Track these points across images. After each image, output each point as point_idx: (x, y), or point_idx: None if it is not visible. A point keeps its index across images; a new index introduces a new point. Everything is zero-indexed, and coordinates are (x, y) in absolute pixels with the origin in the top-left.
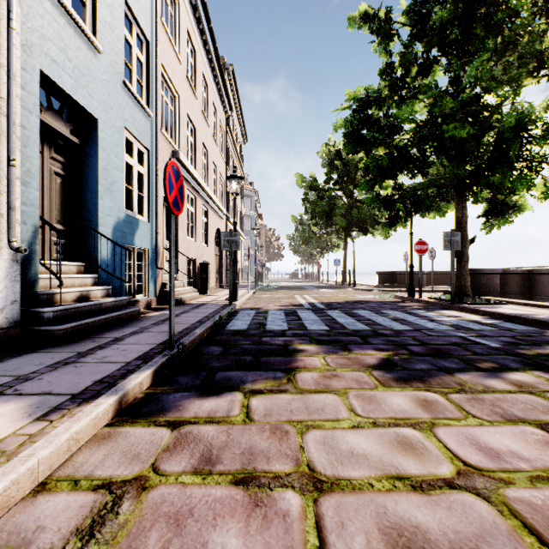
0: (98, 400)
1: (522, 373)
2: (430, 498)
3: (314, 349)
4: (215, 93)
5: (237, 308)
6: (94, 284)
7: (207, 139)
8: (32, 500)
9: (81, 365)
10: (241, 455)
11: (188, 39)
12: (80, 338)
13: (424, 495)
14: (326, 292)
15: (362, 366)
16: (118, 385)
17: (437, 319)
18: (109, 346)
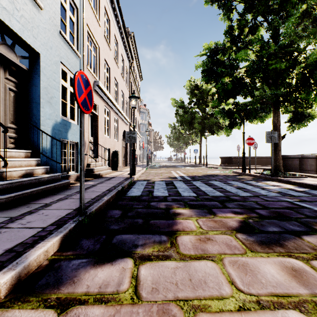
0: None
1: None
2: None
3: (188, 212)
4: (123, 48)
5: (135, 179)
6: (37, 165)
7: (117, 75)
8: None
9: (4, 231)
10: None
11: (105, 13)
12: (19, 204)
13: None
14: (190, 169)
15: (227, 229)
16: (22, 256)
17: (266, 188)
18: (37, 212)
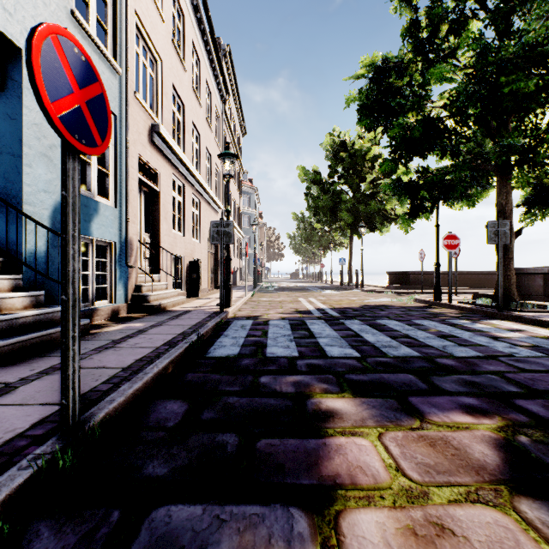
0: None
1: None
2: None
3: (353, 409)
4: (209, 72)
5: (229, 316)
6: (15, 288)
7: (199, 121)
8: None
9: None
10: None
11: None
12: None
13: None
14: (333, 294)
15: (479, 478)
16: None
17: (499, 335)
18: None
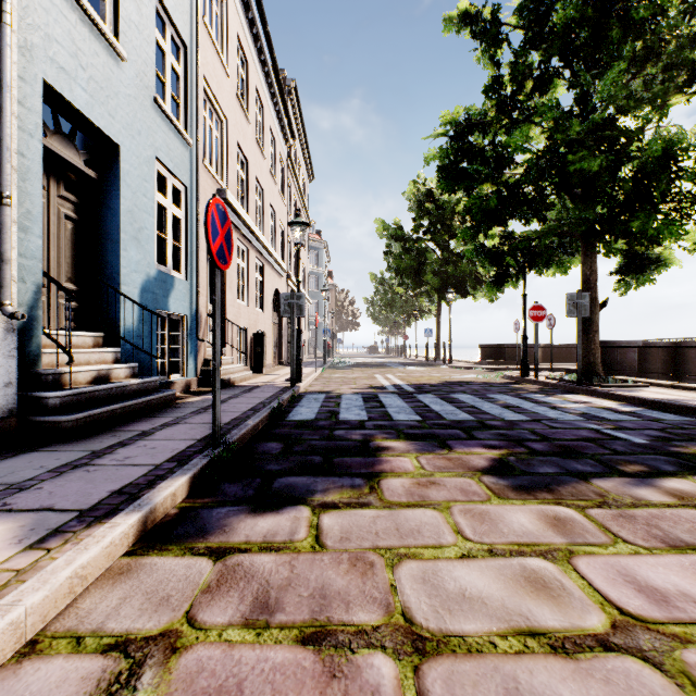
0: (114, 519)
1: (682, 479)
2: (578, 666)
3: (403, 446)
4: (273, 117)
5: (301, 391)
6: (116, 360)
7: (262, 175)
8: (14, 668)
9: (94, 469)
10: (310, 598)
11: (238, 47)
12: (96, 431)
13: (569, 660)
14: (415, 370)
15: (468, 470)
16: (143, 498)
17: (560, 406)
18: (133, 443)
